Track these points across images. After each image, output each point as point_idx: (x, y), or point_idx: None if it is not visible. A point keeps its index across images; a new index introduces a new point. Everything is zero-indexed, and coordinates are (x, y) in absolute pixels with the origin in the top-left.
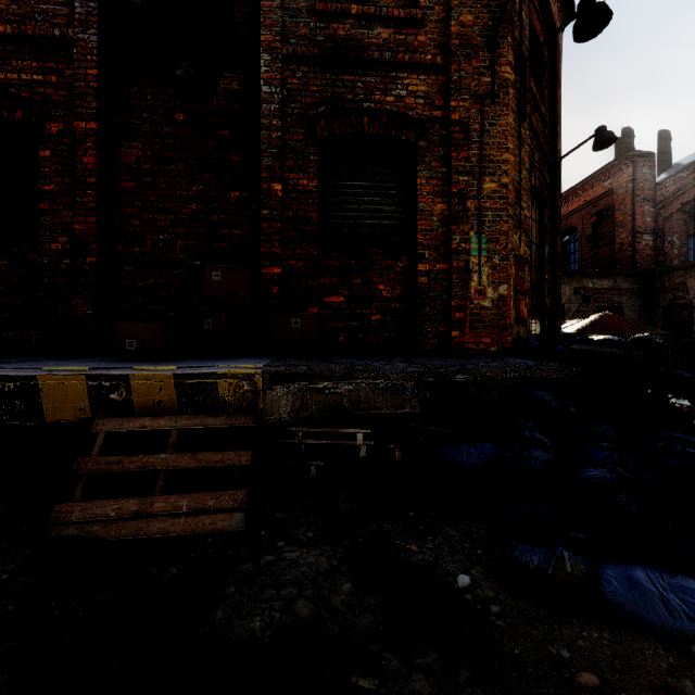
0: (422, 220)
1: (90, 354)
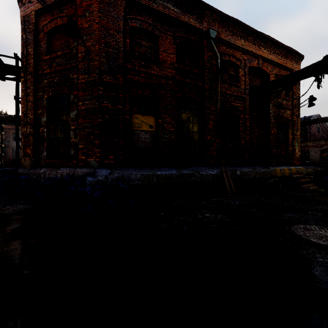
0: (289, 139)
1: (248, 165)
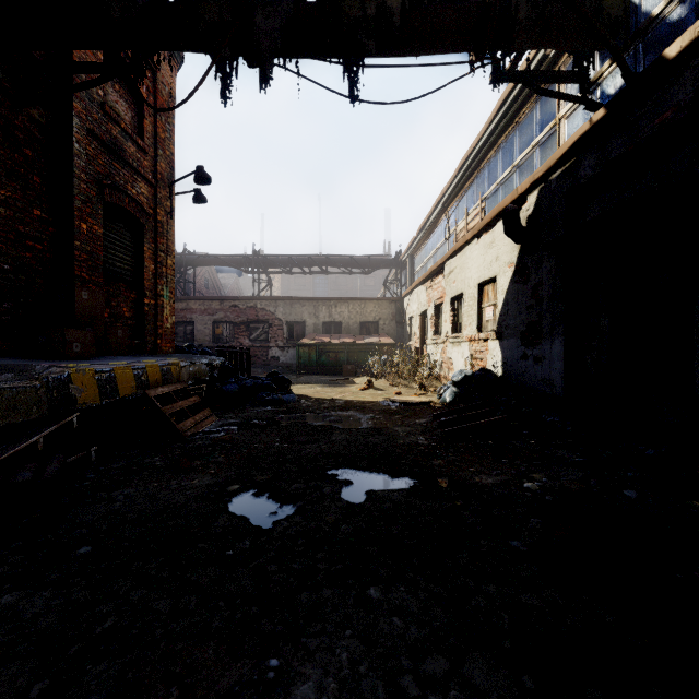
0: (147, 273)
1: None
